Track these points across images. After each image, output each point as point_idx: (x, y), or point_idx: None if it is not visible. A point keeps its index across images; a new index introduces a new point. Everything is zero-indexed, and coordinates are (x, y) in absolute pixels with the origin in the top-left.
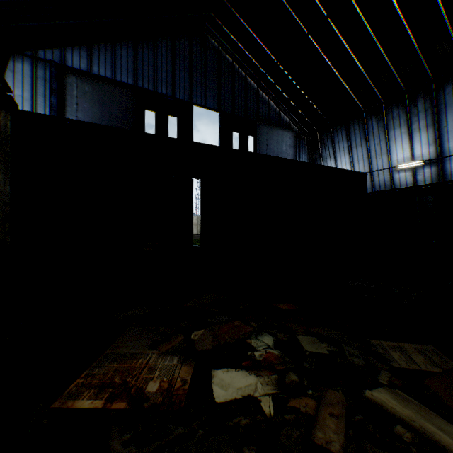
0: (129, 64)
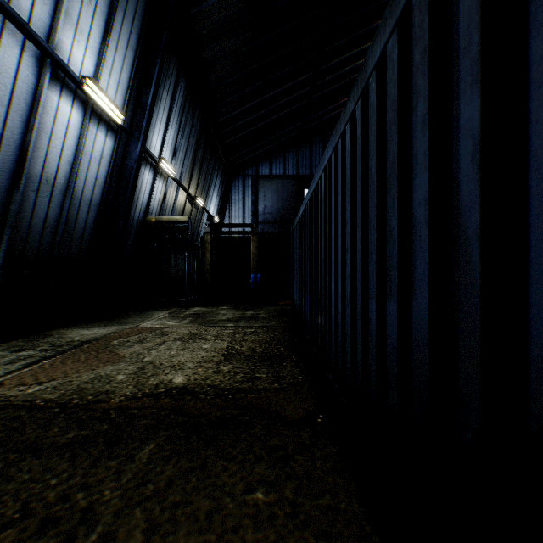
0: (294, 161)
